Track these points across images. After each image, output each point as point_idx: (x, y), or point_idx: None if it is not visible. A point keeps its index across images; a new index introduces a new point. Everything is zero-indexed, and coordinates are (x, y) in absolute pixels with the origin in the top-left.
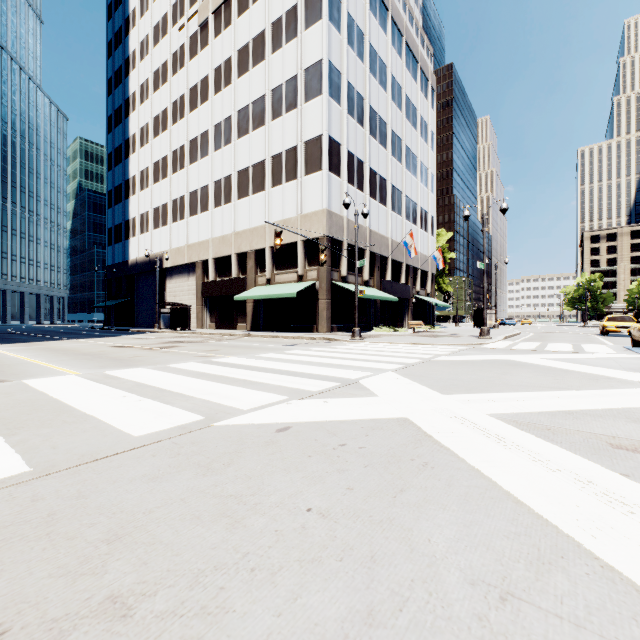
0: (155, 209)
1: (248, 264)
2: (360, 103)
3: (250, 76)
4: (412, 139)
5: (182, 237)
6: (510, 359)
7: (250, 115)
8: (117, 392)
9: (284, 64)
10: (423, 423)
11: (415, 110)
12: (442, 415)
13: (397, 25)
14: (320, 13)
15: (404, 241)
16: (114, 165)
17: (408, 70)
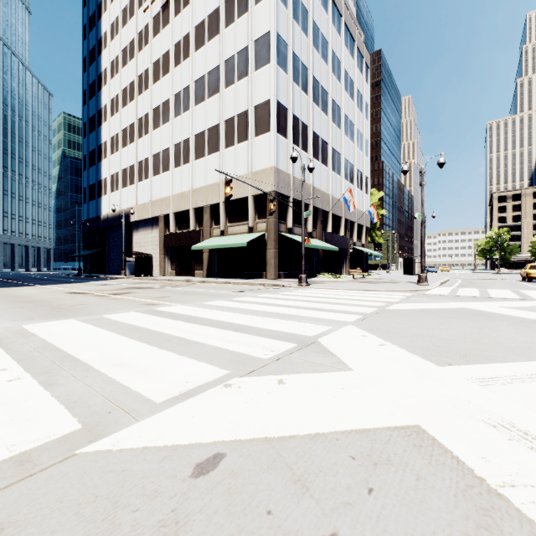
0: (123, 170)
1: (204, 217)
2: (304, 73)
3: (206, 49)
4: (349, 108)
5: (146, 194)
6: (469, 308)
7: (206, 84)
8: (1, 361)
9: (236, 37)
10: (460, 447)
11: (352, 83)
12: (475, 420)
13: (337, 6)
14: None
15: (344, 197)
16: (89, 133)
17: (346, 47)
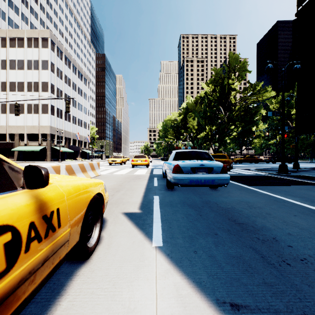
0: None
1: (15, 138)
2: (61, 92)
3: (16, 72)
4: (80, 100)
5: None
6: None
7: (16, 86)
8: None
9: (33, 76)
10: None
11: (82, 90)
12: None
13: (75, 66)
14: (48, 68)
15: (76, 134)
16: None
17: (79, 78)
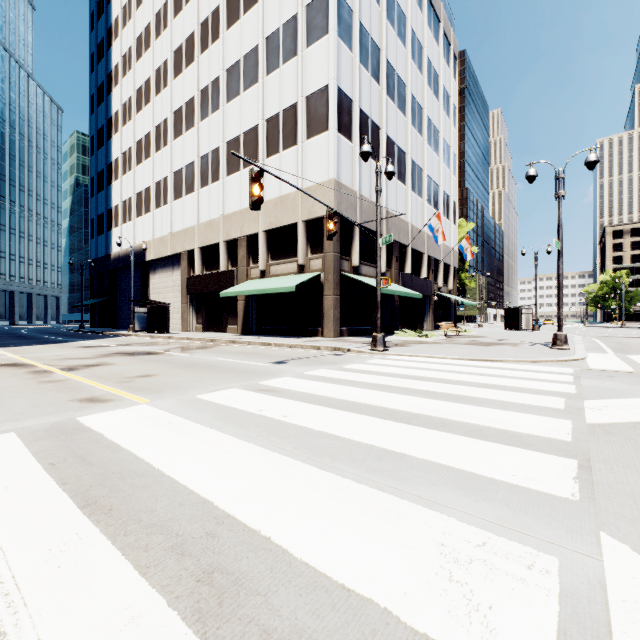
0: (138, 194)
1: (239, 253)
2: (375, 54)
3: (241, 25)
4: (433, 109)
5: (166, 225)
6: None
7: (241, 72)
8: None
9: (281, 3)
10: None
11: (436, 76)
12: None
13: None
14: None
15: (429, 224)
16: (97, 149)
17: (429, 28)
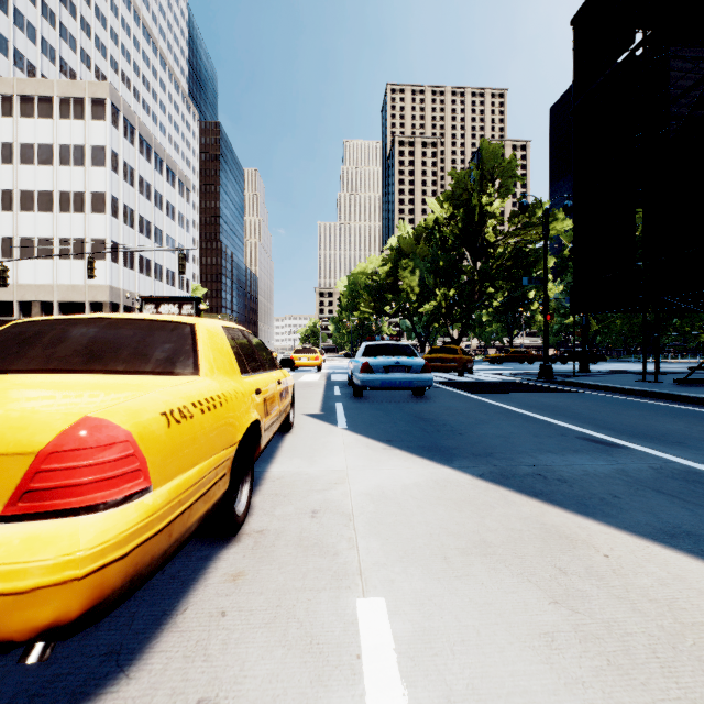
0: None
1: (34, 310)
2: (132, 214)
3: (36, 170)
4: (172, 229)
5: None
6: None
7: (36, 199)
8: None
9: (73, 179)
10: None
11: (174, 208)
12: None
13: (160, 156)
14: (105, 163)
15: None
16: None
17: (168, 182)
